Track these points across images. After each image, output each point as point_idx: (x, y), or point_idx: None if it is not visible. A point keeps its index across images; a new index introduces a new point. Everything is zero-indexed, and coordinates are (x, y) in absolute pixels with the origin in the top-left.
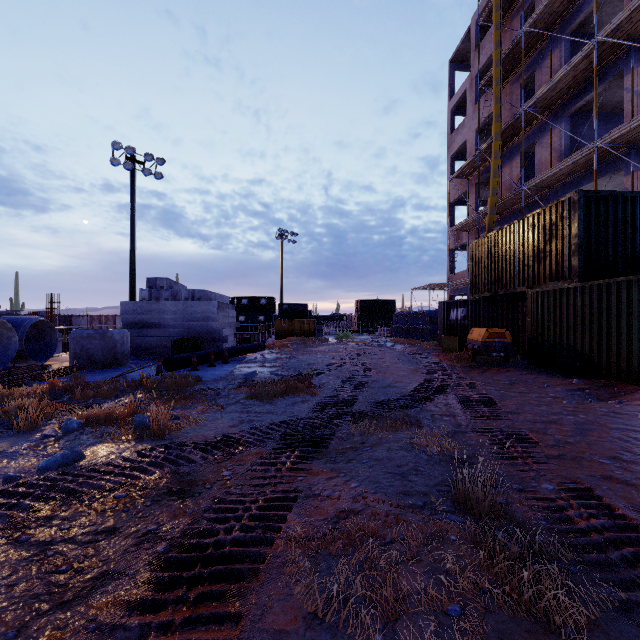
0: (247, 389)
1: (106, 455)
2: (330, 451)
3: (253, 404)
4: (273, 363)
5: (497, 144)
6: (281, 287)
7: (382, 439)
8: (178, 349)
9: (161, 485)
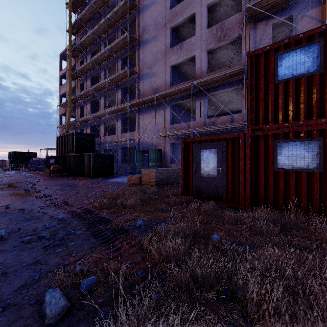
0: None
1: None
2: None
3: None
4: None
5: (70, 103)
6: None
7: None
8: None
9: None
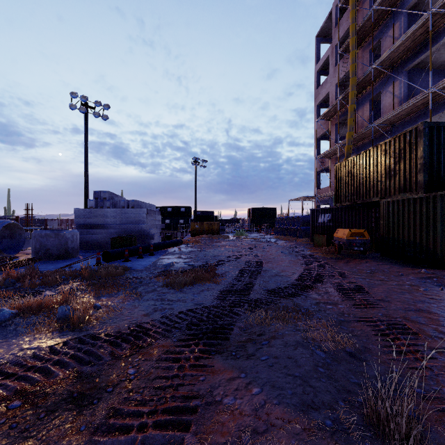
0: (164, 278)
1: (18, 351)
2: (231, 343)
3: (167, 292)
4: (187, 255)
5: (353, 93)
6: (195, 199)
7: (278, 331)
8: (116, 244)
9: (62, 389)
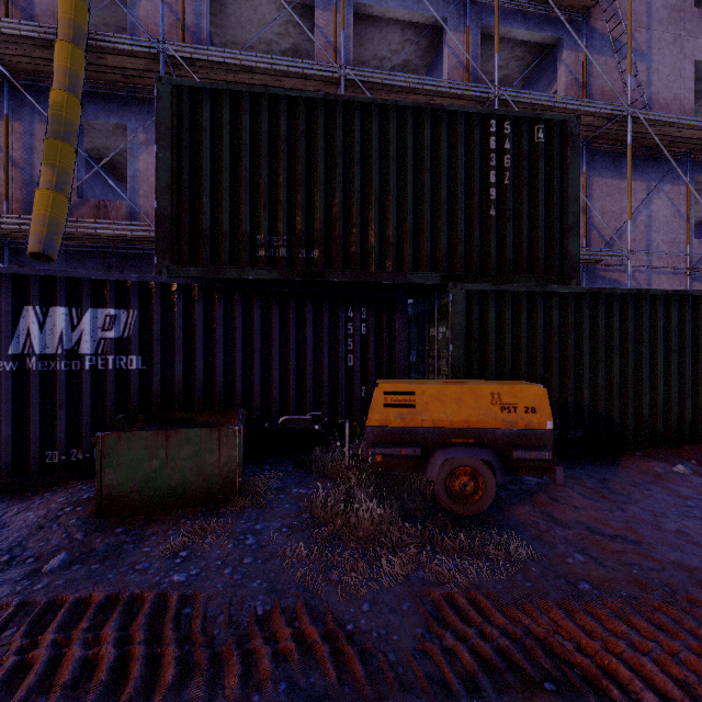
0: None
1: None
2: None
3: None
4: None
5: None
6: None
7: None
8: None
9: None
